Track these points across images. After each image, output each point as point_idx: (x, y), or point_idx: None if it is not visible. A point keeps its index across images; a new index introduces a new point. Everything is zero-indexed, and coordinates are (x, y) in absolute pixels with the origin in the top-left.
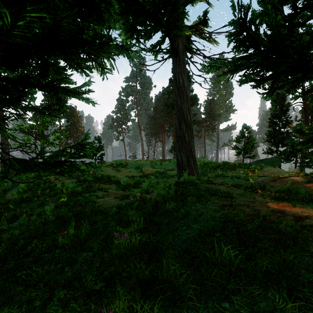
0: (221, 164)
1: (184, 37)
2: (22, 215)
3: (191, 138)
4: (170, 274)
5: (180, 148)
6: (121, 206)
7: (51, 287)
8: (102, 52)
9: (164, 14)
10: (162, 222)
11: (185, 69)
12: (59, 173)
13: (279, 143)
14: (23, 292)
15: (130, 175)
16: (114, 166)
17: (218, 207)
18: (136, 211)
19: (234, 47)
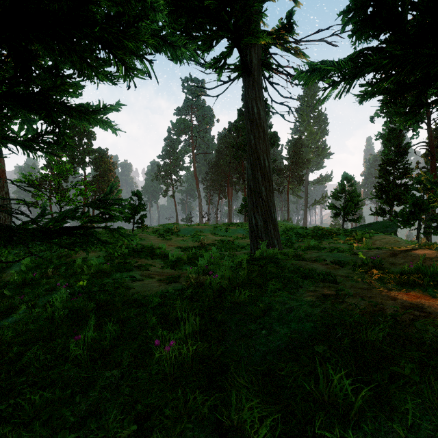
0: (312, 230)
1: (260, 47)
2: (20, 307)
3: (270, 193)
4: (244, 416)
5: (254, 208)
6: (167, 294)
7: (52, 428)
8: (126, 38)
9: (231, 14)
10: (229, 321)
11: (261, 93)
12: (66, 247)
13: (393, 200)
14: (9, 436)
15: (183, 245)
16: (160, 232)
17: (316, 298)
18: (190, 302)
19: (352, 35)
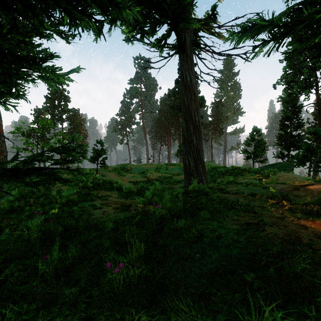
0: (231, 169)
1: (192, 31)
2: (5, 229)
3: (199, 141)
4: None
5: (188, 152)
6: (119, 220)
7: None
8: None
9: (170, 5)
10: (169, 245)
11: (192, 66)
12: (31, 185)
13: (290, 146)
14: None
15: (134, 180)
16: (117, 170)
17: (240, 226)
18: (137, 227)
19: None
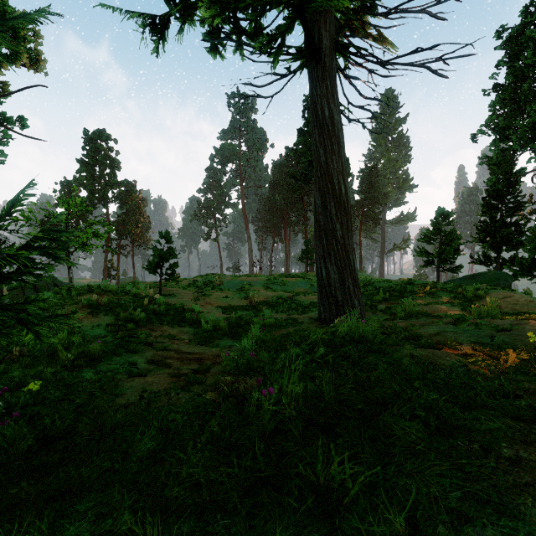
0: (399, 284)
1: (333, 23)
2: None
3: (348, 232)
4: None
5: (325, 253)
6: (171, 424)
7: None
8: None
9: None
10: None
11: (334, 88)
12: None
13: (501, 243)
14: None
15: (226, 304)
16: (198, 285)
17: None
18: (213, 452)
19: None
